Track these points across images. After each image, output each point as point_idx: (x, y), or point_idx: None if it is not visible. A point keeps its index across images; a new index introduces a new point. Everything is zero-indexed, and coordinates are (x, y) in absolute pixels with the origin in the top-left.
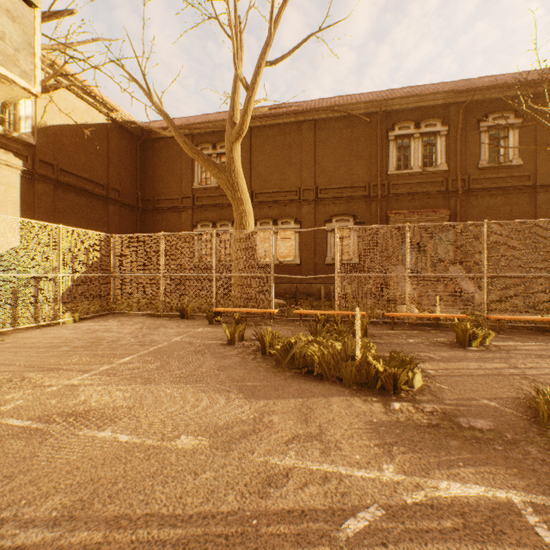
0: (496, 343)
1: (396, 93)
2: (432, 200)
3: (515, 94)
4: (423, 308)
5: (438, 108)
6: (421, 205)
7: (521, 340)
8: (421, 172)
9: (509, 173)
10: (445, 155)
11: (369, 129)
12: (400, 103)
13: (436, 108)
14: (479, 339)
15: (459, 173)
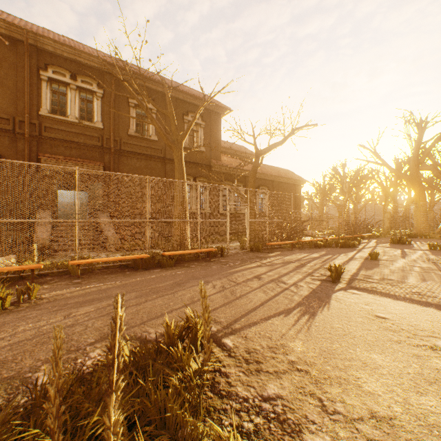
0: (49, 294)
1: (51, 34)
2: (90, 152)
3: (153, 88)
4: (33, 257)
5: (96, 71)
6: (79, 155)
7: (86, 284)
8: (79, 123)
9: (150, 144)
10: (102, 115)
11: (15, 56)
12: (54, 46)
13: (93, 70)
14: (10, 298)
15: (112, 133)
